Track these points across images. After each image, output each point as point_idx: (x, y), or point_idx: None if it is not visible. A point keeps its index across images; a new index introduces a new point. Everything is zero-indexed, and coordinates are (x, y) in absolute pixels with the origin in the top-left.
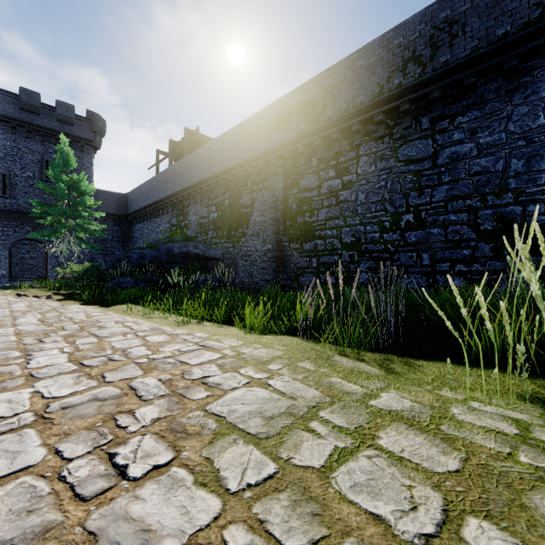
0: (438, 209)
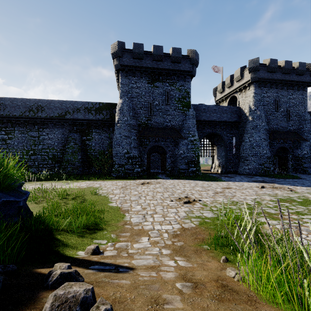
0: (40, 151)
